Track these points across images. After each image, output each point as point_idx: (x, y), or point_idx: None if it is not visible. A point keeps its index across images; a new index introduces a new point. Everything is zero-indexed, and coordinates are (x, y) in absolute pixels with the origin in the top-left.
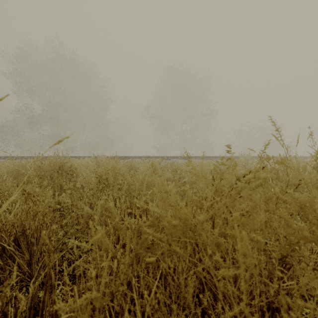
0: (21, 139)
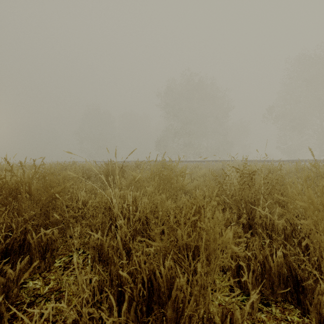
0: (168, 149)
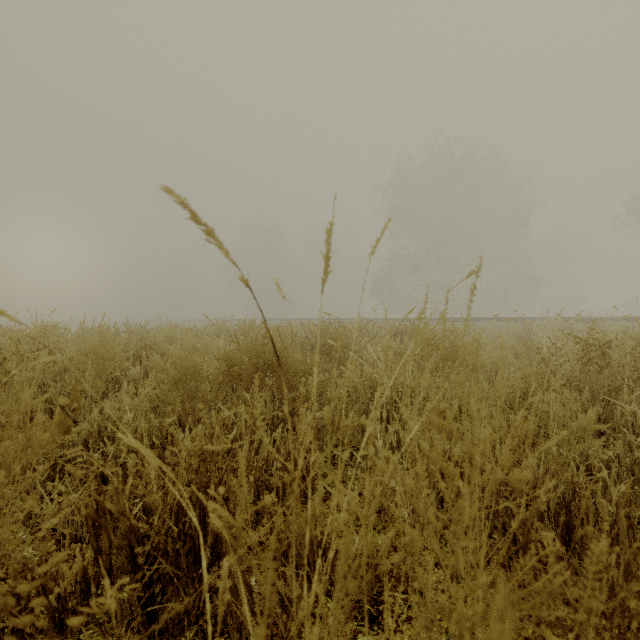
0: (397, 295)
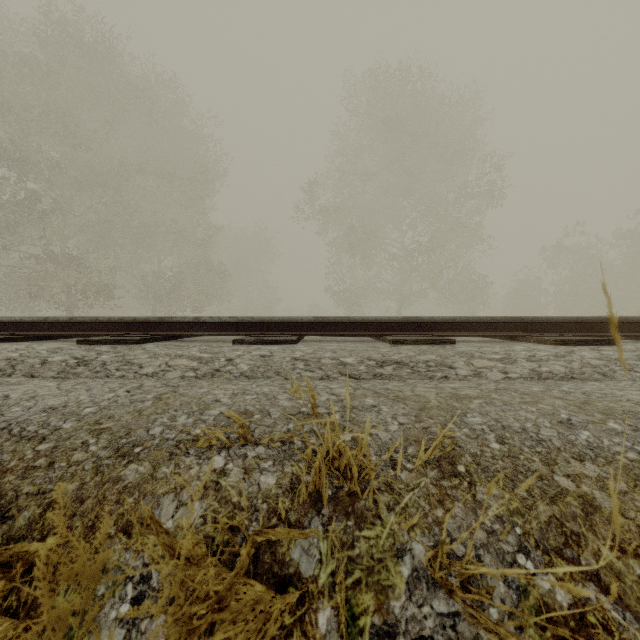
0: None
